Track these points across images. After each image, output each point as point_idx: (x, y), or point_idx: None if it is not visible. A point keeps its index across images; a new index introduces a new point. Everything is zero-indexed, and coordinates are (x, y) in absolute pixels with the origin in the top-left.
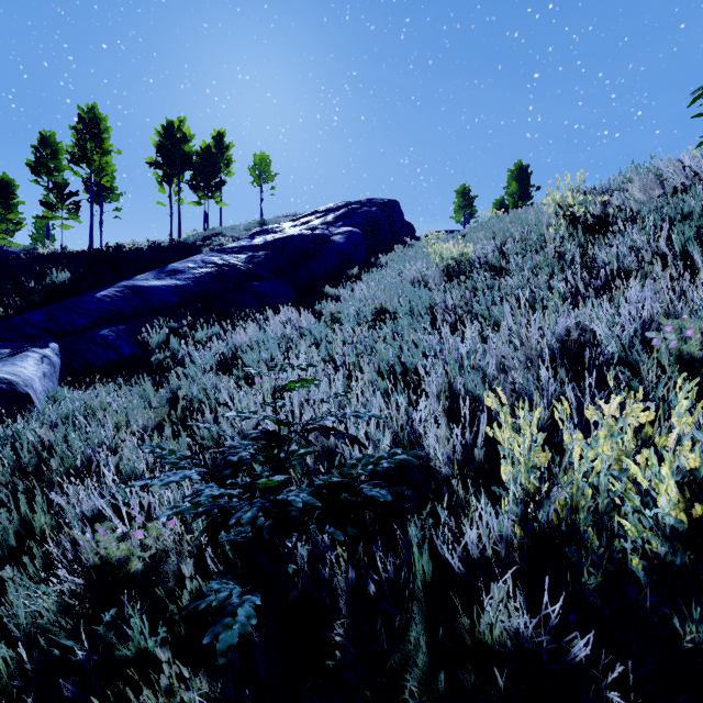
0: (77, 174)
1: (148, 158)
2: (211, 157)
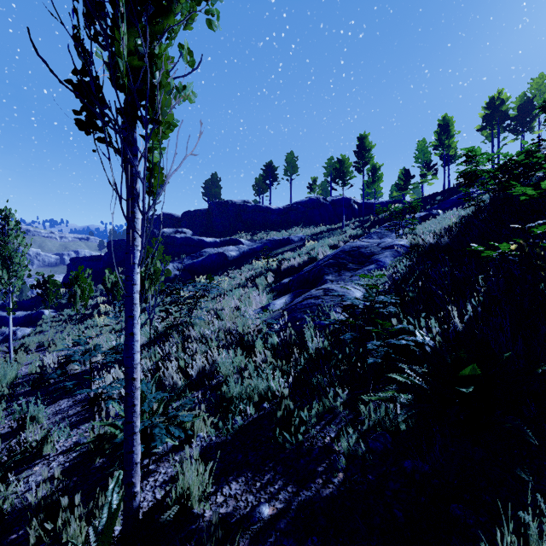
0: (437, 155)
1: (477, 127)
2: (528, 100)
